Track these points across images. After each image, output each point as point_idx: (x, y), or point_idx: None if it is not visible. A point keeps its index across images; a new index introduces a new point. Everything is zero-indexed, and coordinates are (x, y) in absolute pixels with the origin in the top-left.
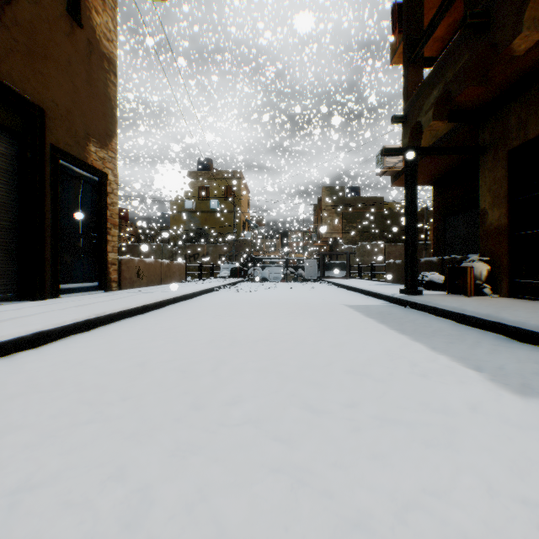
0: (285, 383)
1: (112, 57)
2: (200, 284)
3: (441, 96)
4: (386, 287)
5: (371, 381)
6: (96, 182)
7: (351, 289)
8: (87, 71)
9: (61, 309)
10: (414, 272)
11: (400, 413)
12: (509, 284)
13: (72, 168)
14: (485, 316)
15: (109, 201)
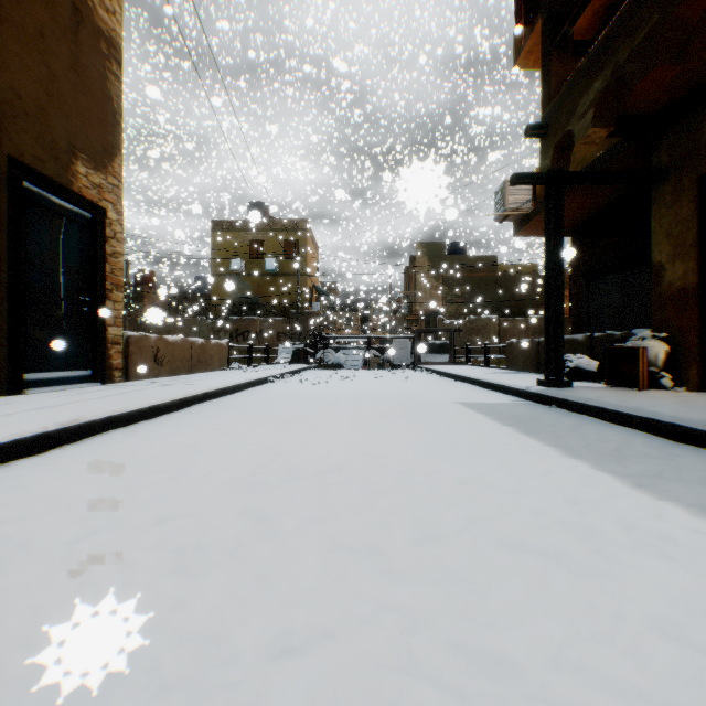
0: (389, 586)
1: (114, 37)
2: (247, 372)
3: (608, 88)
4: (511, 377)
5: (569, 575)
6: (88, 220)
7: (461, 379)
8: (72, 51)
9: (5, 414)
10: (559, 355)
11: (696, 705)
12: (701, 372)
13: (46, 196)
14: (699, 424)
15: (108, 250)
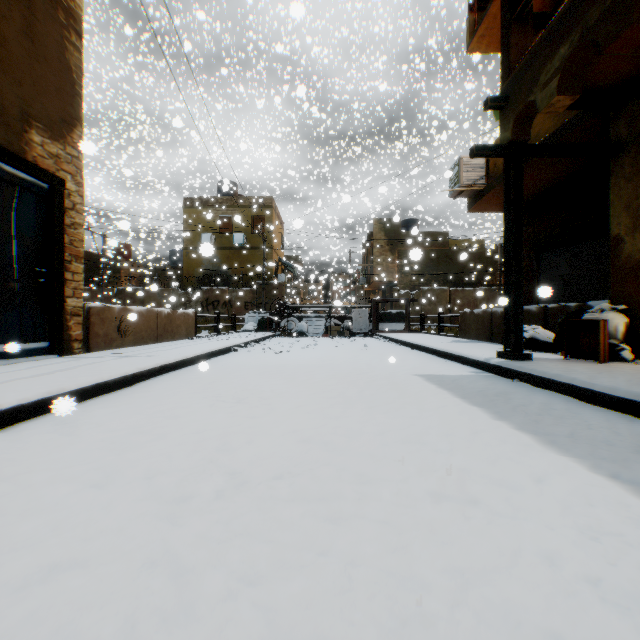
0: None
1: (73, 8)
2: (212, 341)
3: (574, 54)
4: (466, 346)
5: None
6: (45, 191)
7: (417, 348)
8: (25, 17)
9: None
10: (519, 327)
11: None
12: None
13: None
14: None
15: (67, 221)
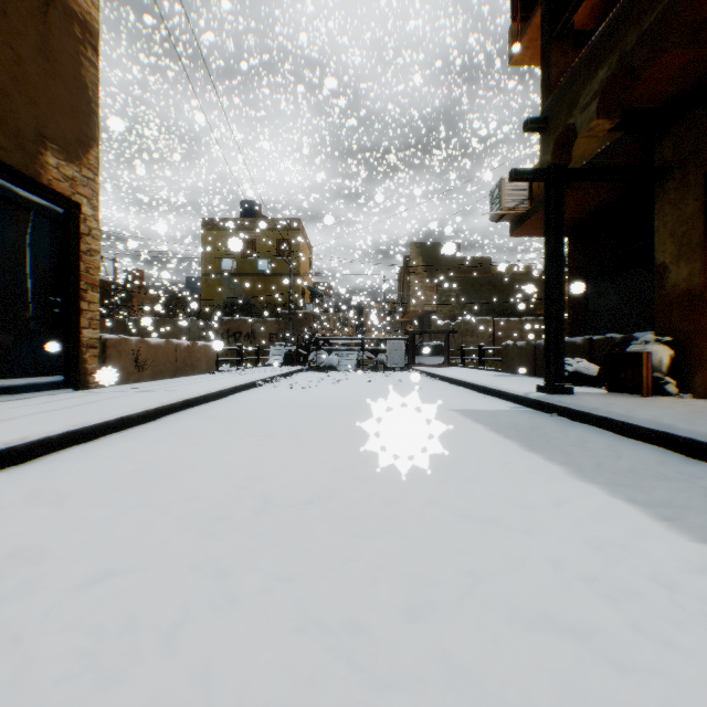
0: (372, 698)
1: (89, 21)
2: (236, 376)
3: (613, 77)
4: (508, 381)
5: (611, 673)
6: (60, 215)
7: (456, 383)
8: (40, 33)
9: None
10: (560, 359)
11: None
12: None
13: (11, 188)
14: None
15: (83, 247)
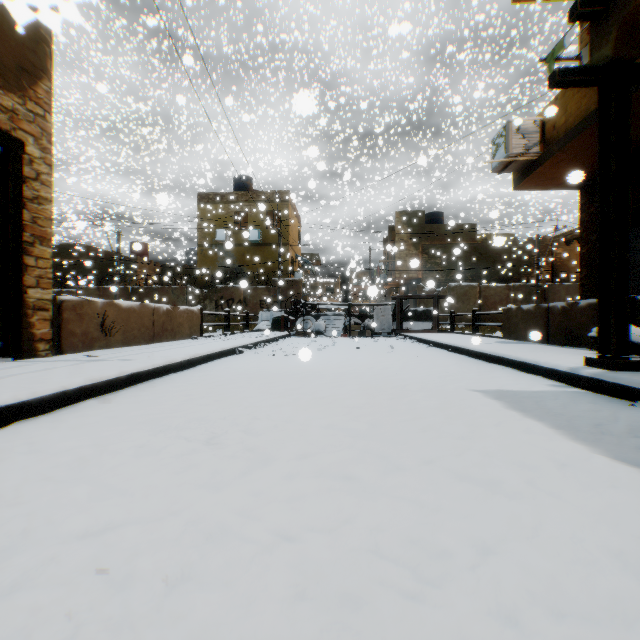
0: None
1: None
2: (217, 341)
3: None
4: (522, 349)
5: None
6: None
7: (456, 350)
8: None
9: None
10: (623, 323)
11: None
12: None
13: None
14: None
15: (28, 193)
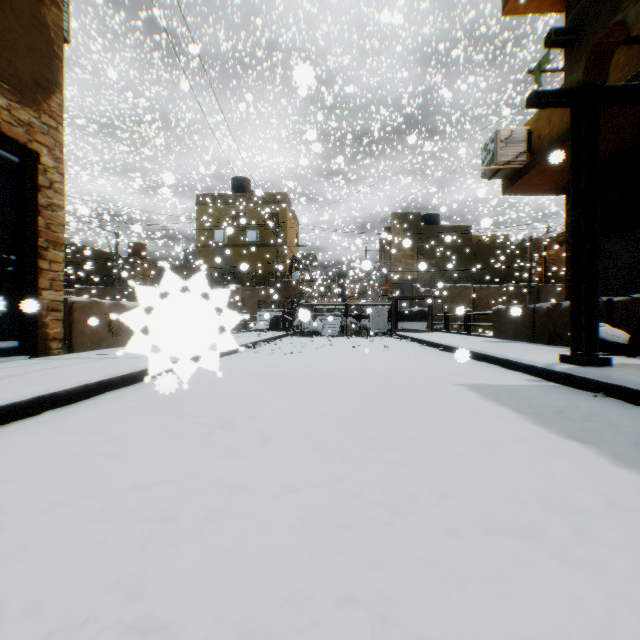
0: None
1: None
2: None
3: None
4: (508, 348)
5: None
6: (14, 164)
7: (447, 349)
8: None
9: None
10: (592, 323)
11: None
12: None
13: None
14: None
15: (42, 201)
